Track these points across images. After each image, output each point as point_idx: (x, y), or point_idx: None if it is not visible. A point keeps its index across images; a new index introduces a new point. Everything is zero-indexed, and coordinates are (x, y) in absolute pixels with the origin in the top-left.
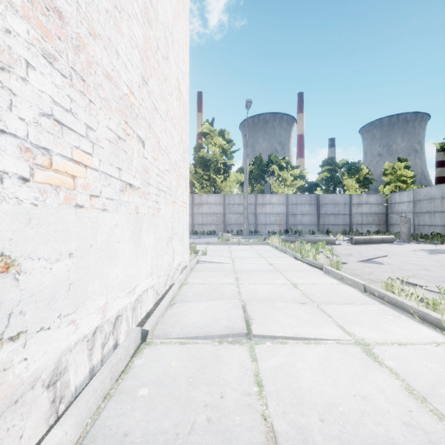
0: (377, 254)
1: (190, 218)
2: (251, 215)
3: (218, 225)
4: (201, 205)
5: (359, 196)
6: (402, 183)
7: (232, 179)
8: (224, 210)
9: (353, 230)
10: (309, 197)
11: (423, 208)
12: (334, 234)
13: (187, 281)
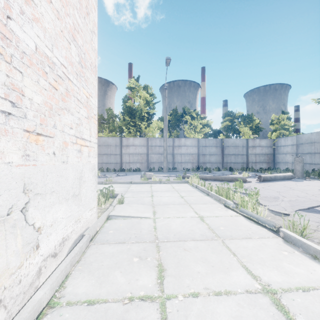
0: (299, 195)
1: (118, 157)
2: (169, 155)
3: (142, 163)
4: (128, 146)
5: (253, 140)
6: (285, 130)
7: (154, 125)
8: (148, 151)
9: (249, 167)
10: (215, 140)
11: (304, 150)
12: (235, 170)
13: (63, 288)
